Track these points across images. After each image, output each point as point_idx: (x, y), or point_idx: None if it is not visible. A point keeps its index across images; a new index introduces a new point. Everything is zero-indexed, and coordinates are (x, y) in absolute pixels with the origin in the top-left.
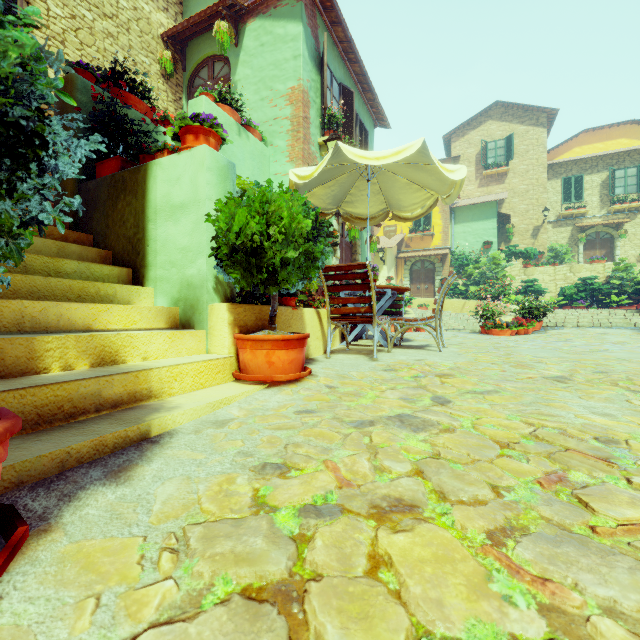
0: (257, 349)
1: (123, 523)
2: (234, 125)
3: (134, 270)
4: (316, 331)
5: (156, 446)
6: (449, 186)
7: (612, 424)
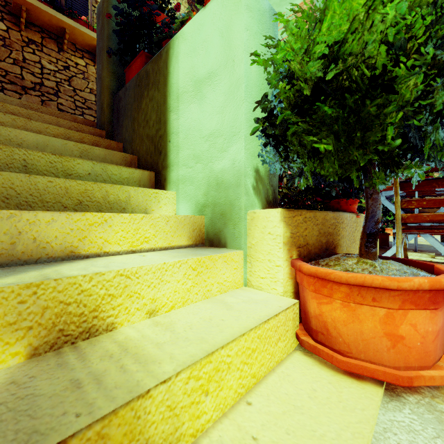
0: (361, 303)
1: None
2: None
3: (156, 173)
4: None
5: None
6: None
7: None
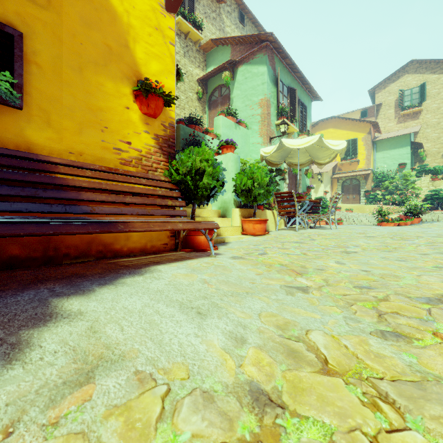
0: (250, 223)
1: (230, 248)
2: (233, 124)
3: None
4: (272, 220)
5: (228, 243)
6: (340, 149)
7: (365, 244)
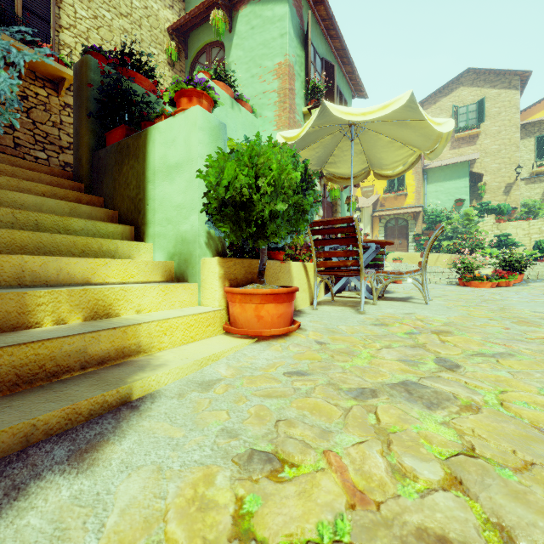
0: (246, 303)
1: None
2: (228, 99)
3: (136, 227)
4: (303, 284)
5: (134, 414)
6: (434, 141)
7: None
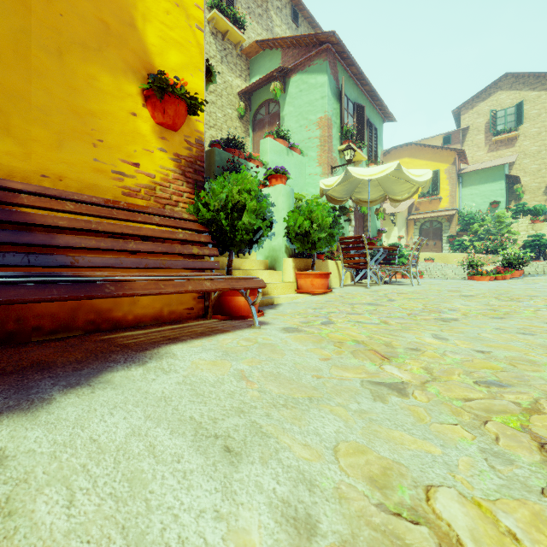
0: (307, 278)
1: (281, 313)
2: (285, 150)
3: None
4: (335, 273)
5: (278, 305)
6: (423, 181)
7: (464, 307)
